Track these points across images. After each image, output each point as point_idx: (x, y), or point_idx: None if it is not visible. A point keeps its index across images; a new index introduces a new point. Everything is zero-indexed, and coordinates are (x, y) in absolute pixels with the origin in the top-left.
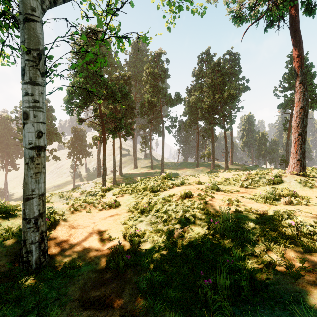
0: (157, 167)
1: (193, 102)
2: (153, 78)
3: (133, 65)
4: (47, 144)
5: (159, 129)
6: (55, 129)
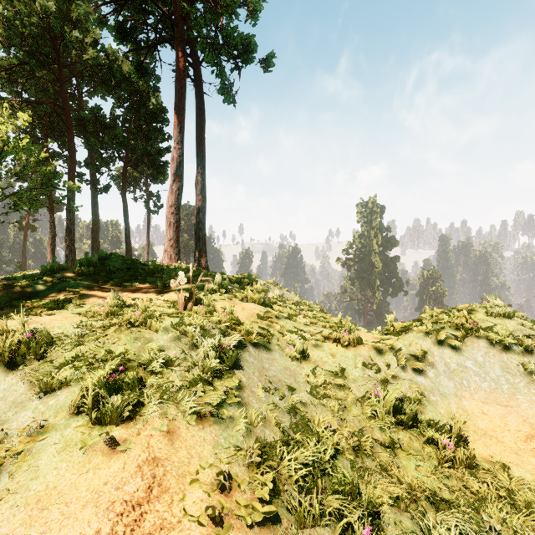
0: None
1: None
2: None
3: None
4: None
5: None
6: None
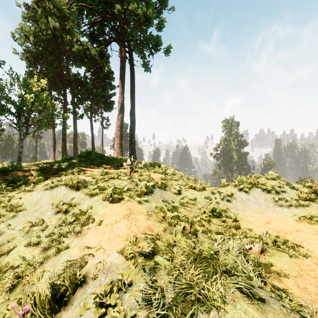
0: None
1: None
2: None
3: None
4: None
5: None
6: None
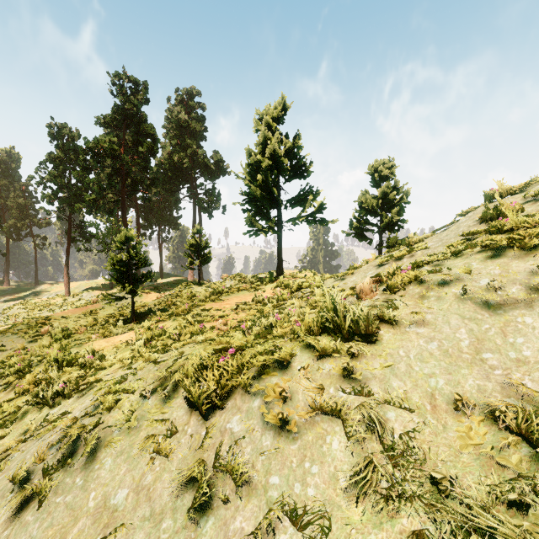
0: None
1: None
2: None
3: None
4: None
5: None
6: None
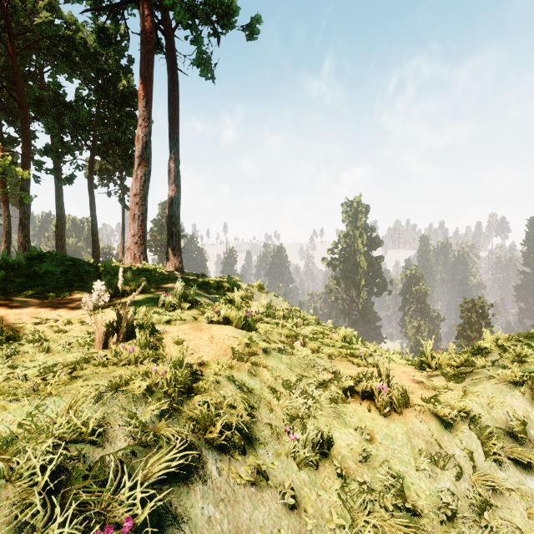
0: None
1: None
2: None
3: None
4: None
5: None
6: None
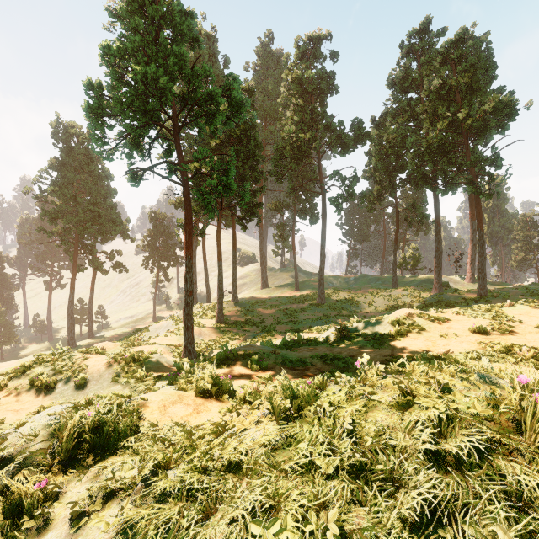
0: (308, 286)
1: (392, 141)
2: (301, 96)
3: (260, 88)
4: (102, 242)
5: (311, 208)
6: (112, 212)
